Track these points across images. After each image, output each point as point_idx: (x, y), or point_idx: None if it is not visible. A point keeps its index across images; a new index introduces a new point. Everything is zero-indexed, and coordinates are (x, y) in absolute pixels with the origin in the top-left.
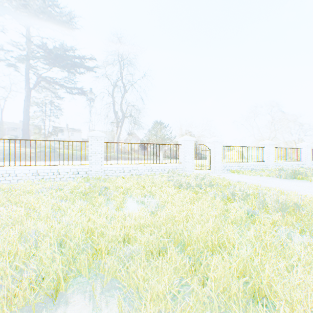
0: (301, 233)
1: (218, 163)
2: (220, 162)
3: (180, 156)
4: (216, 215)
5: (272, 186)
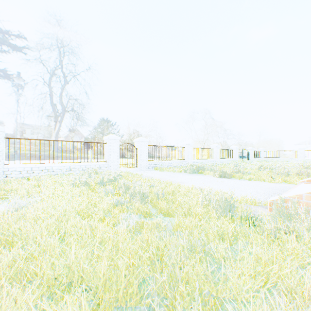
0: (145, 216)
1: (144, 161)
2: (146, 160)
3: (106, 155)
4: (82, 209)
5: (173, 180)
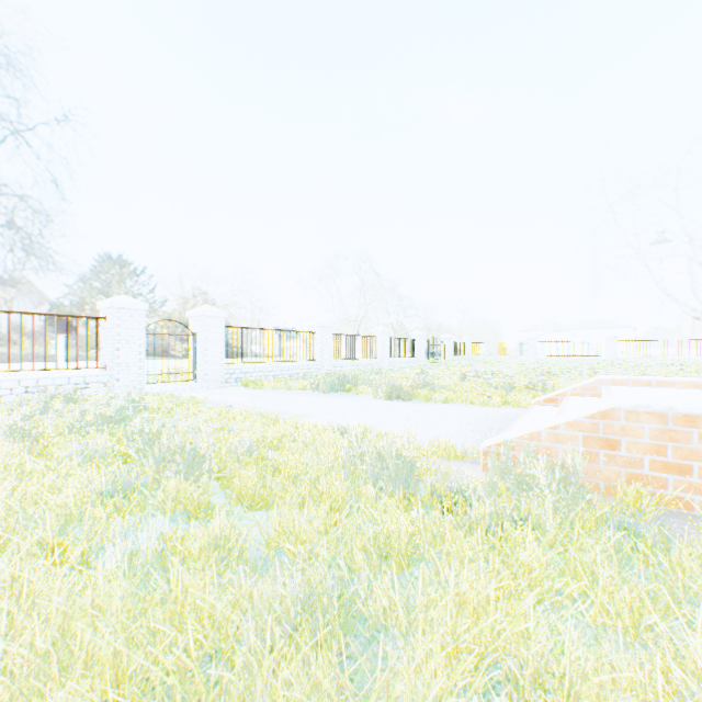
0: (197, 516)
1: (216, 365)
2: (221, 364)
3: (105, 350)
4: None
5: (285, 410)
